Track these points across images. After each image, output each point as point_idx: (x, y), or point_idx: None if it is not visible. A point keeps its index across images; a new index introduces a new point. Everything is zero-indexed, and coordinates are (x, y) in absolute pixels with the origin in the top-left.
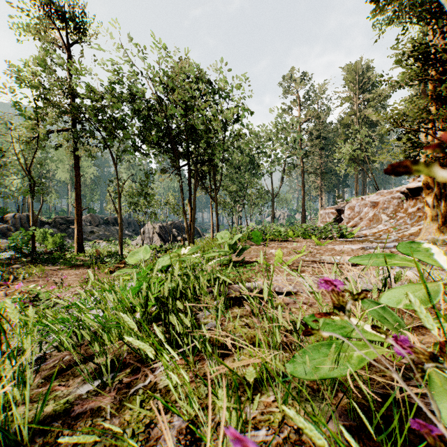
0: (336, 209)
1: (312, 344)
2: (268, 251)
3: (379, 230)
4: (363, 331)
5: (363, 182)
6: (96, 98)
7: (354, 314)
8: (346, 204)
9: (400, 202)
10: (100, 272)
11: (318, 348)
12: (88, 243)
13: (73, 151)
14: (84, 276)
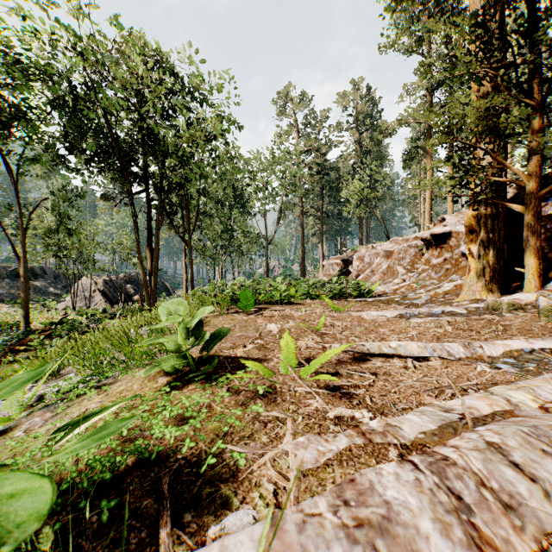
0: (342, 259)
1: None
2: (264, 326)
3: (400, 286)
4: None
5: (367, 229)
6: None
7: None
8: (353, 253)
9: (418, 252)
10: None
11: None
12: None
13: None
14: None
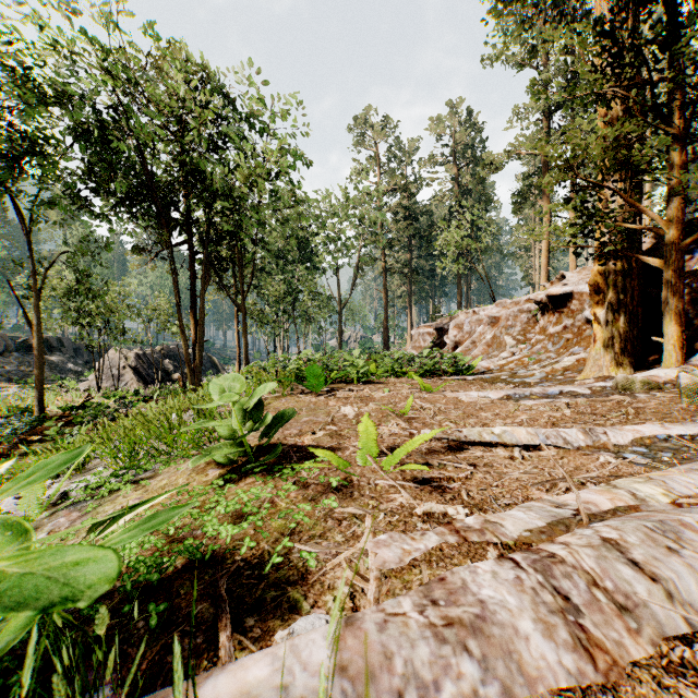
0: (436, 327)
1: None
2: (338, 409)
3: (508, 361)
4: None
5: (467, 290)
6: None
7: None
8: (449, 320)
9: (531, 318)
10: None
11: None
12: None
13: None
14: None
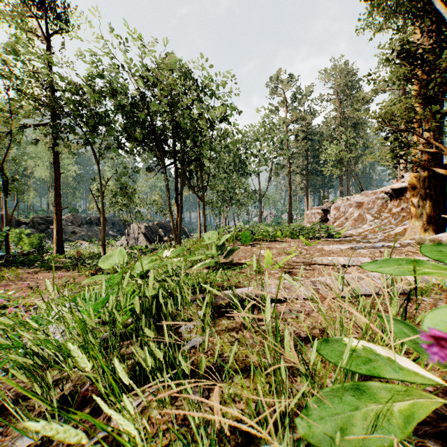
0: (322, 209)
1: (330, 387)
2: (257, 251)
3: (365, 230)
4: (398, 367)
5: (347, 183)
6: (76, 91)
7: (360, 327)
8: (331, 204)
9: (384, 203)
10: (81, 275)
11: (339, 394)
12: (69, 244)
13: (52, 147)
14: (62, 279)
